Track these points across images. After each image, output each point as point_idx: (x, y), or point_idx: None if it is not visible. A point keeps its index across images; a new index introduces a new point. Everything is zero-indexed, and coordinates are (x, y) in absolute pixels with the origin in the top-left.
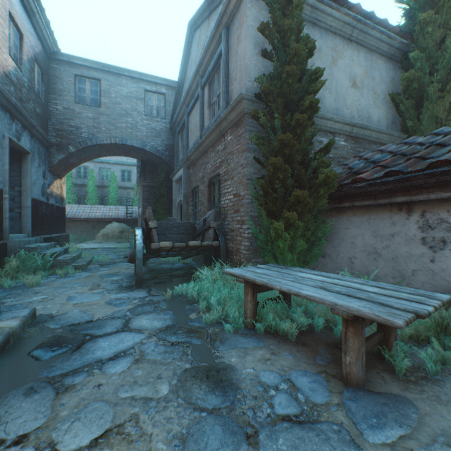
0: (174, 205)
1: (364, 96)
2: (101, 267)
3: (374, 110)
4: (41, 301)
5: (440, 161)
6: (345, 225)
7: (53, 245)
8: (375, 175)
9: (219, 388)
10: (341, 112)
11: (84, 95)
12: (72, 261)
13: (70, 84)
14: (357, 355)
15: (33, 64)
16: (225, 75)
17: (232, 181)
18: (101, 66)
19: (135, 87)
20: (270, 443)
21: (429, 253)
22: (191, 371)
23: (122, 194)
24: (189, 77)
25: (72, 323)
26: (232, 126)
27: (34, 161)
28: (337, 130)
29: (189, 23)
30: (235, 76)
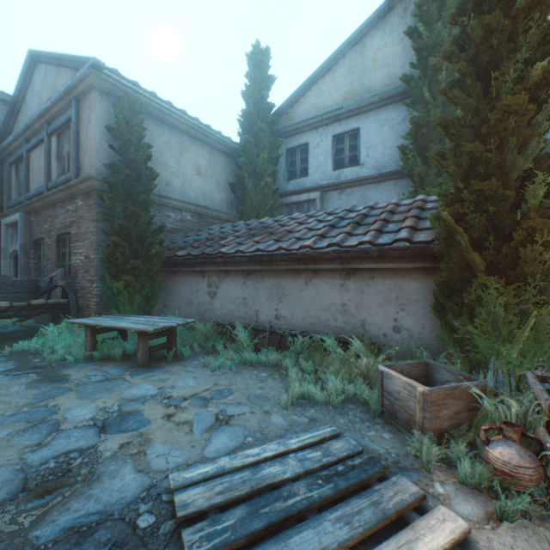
0: (4, 255)
1: (208, 182)
2: None
3: (217, 194)
4: None
5: (204, 252)
6: (177, 283)
7: None
8: (185, 254)
9: (58, 381)
10: (188, 193)
11: None
12: None
13: None
14: (143, 351)
15: None
16: (76, 144)
17: (84, 244)
18: None
19: None
20: (84, 388)
21: (211, 300)
22: (37, 380)
23: None
24: (30, 106)
25: None
26: (84, 194)
27: None
28: (184, 207)
29: (30, 50)
30: (86, 150)
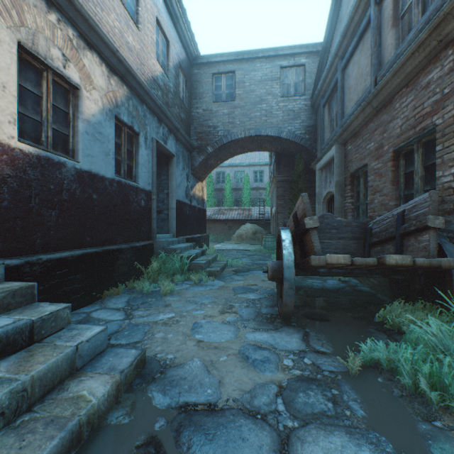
0: (317, 200)
1: None
2: (235, 275)
3: None
4: (165, 322)
5: None
6: None
7: (192, 246)
8: None
9: None
10: None
11: (220, 92)
12: (207, 265)
13: (208, 85)
14: None
15: (178, 71)
16: None
17: None
18: (235, 56)
19: (269, 68)
20: None
21: None
22: None
23: (255, 195)
24: (344, 15)
25: (184, 400)
26: None
27: (178, 164)
28: None
29: None
30: None
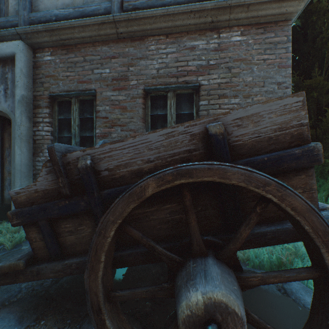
0: None
1: None
2: None
3: None
4: None
5: None
6: None
7: None
8: None
9: None
10: None
11: None
12: None
13: None
14: None
15: None
16: None
17: (249, 100)
18: None
19: None
20: None
21: None
22: None
23: None
24: None
25: None
26: (249, 24)
27: None
28: None
29: None
30: None
